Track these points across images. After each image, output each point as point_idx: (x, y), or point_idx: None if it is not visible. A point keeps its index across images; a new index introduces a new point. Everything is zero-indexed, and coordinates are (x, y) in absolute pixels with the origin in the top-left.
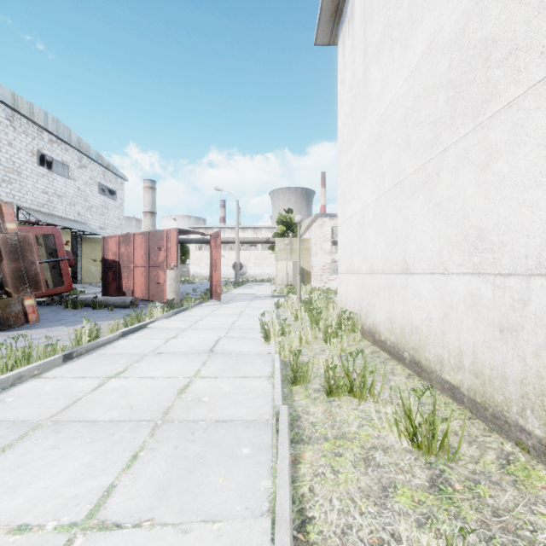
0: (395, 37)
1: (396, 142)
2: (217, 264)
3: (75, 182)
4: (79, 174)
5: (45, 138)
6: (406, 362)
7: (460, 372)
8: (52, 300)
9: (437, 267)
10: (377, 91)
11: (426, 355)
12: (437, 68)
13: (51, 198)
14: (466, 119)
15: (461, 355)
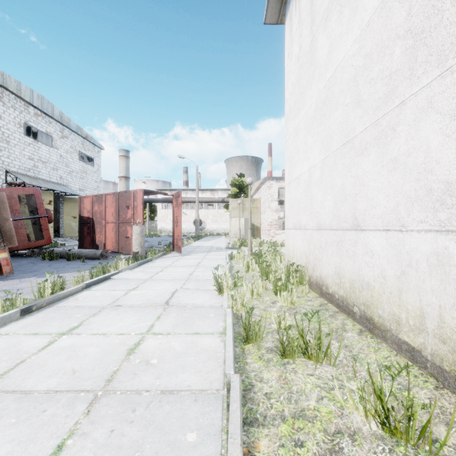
0: (344, 1)
1: (345, 103)
2: (178, 220)
3: (58, 150)
4: (61, 143)
5: (31, 112)
6: (356, 316)
7: (421, 334)
8: (32, 252)
9: (392, 224)
10: (324, 57)
11: (380, 312)
12: (392, 20)
13: (36, 163)
14: (429, 67)
15: (424, 317)
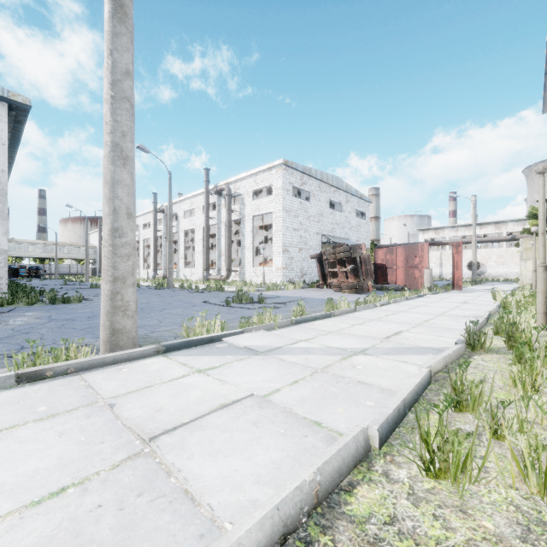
0: None
1: None
2: (458, 265)
3: (344, 213)
4: (346, 207)
5: (332, 191)
6: None
7: None
8: None
9: None
10: None
11: None
12: None
13: (334, 226)
14: None
15: None
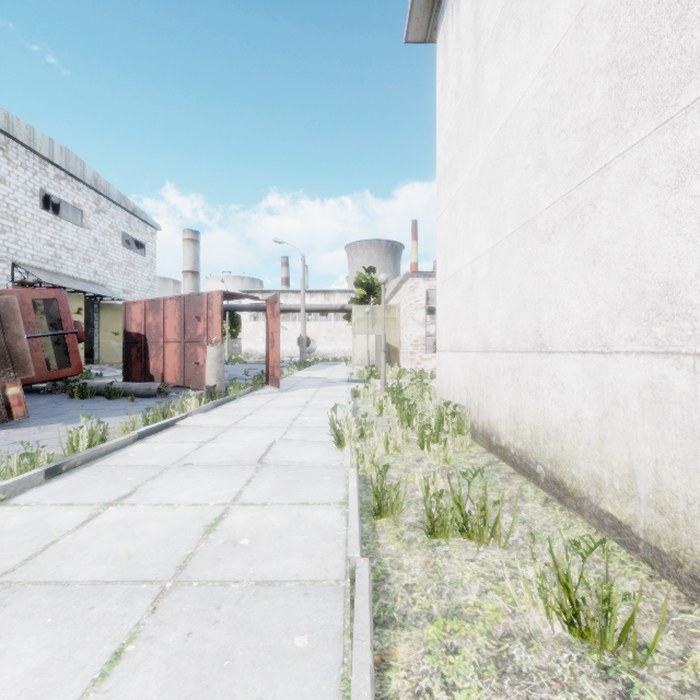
0: (522, 14)
1: (524, 164)
2: (274, 338)
3: (90, 231)
4: (96, 221)
5: (50, 173)
6: (540, 480)
7: (631, 503)
8: (54, 387)
9: (591, 343)
10: (494, 95)
11: (574, 472)
12: (591, 47)
13: (58, 252)
14: (642, 117)
15: (634, 477)
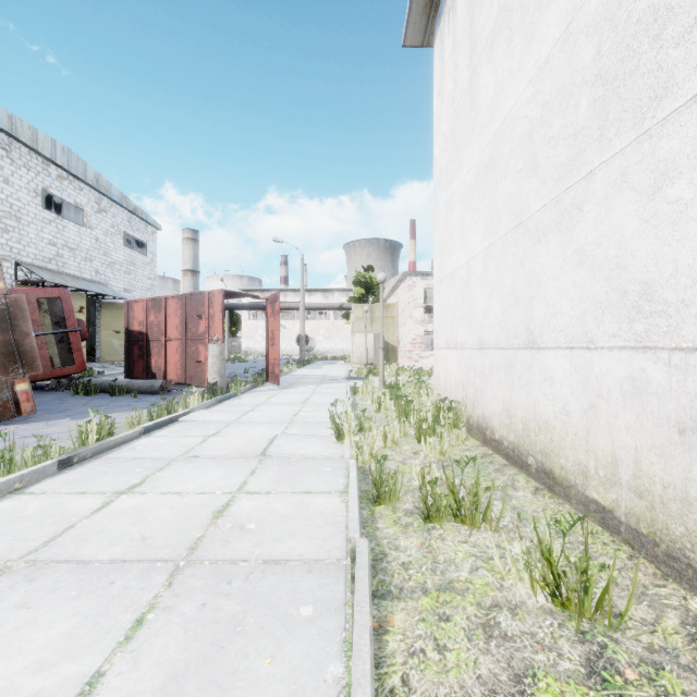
0: (515, 25)
1: (516, 168)
2: (274, 336)
3: (92, 230)
4: (98, 220)
5: (53, 174)
6: (531, 470)
7: (614, 488)
8: (58, 384)
9: (578, 339)
10: (489, 101)
11: (562, 462)
12: (578, 59)
13: (61, 251)
14: (623, 127)
15: (616, 464)
